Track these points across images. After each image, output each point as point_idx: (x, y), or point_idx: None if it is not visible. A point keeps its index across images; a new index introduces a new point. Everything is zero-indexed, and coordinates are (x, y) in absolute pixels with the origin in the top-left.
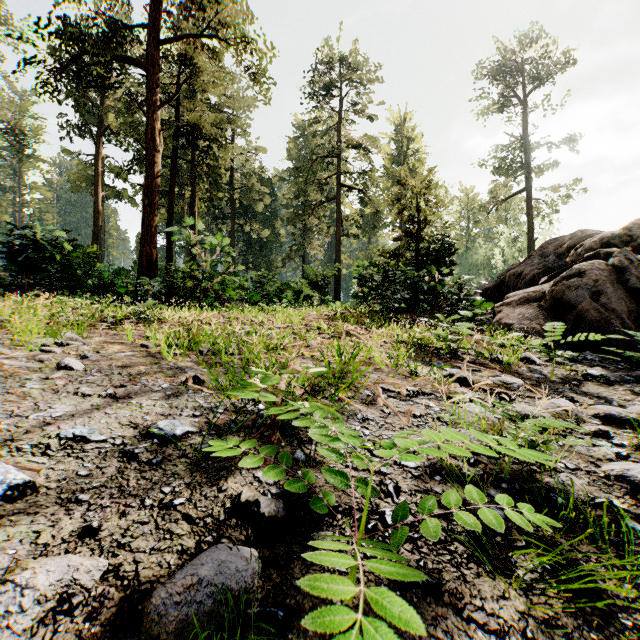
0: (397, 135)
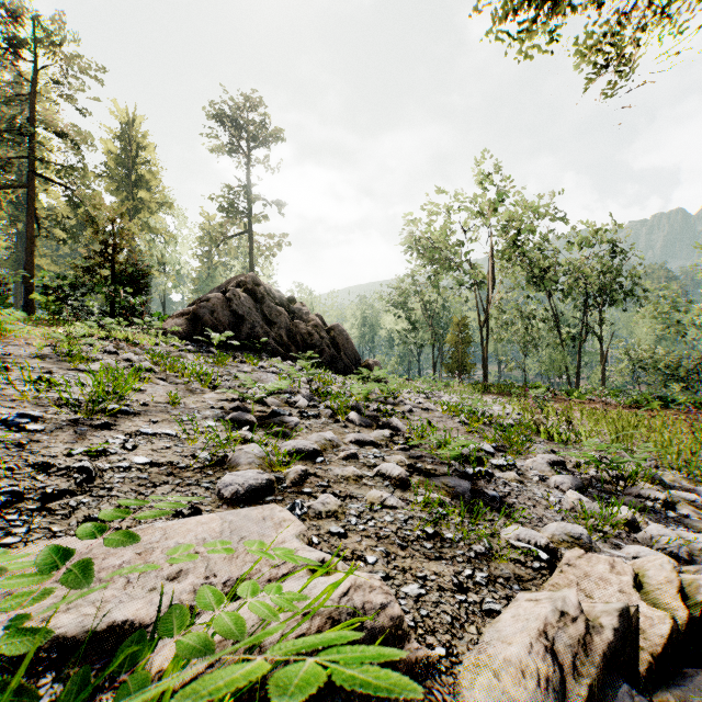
0: (124, 135)
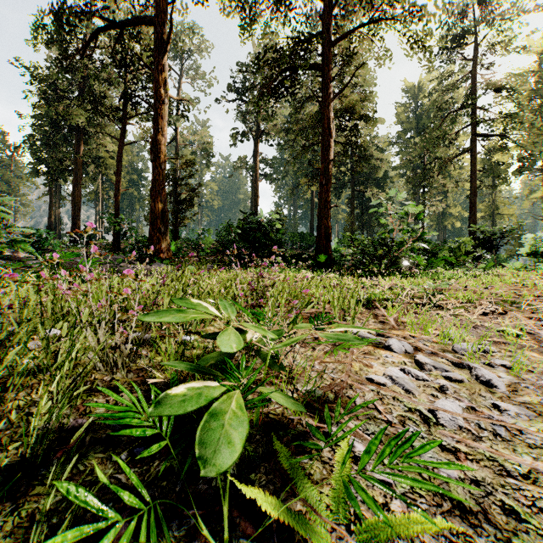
0: (539, 65)
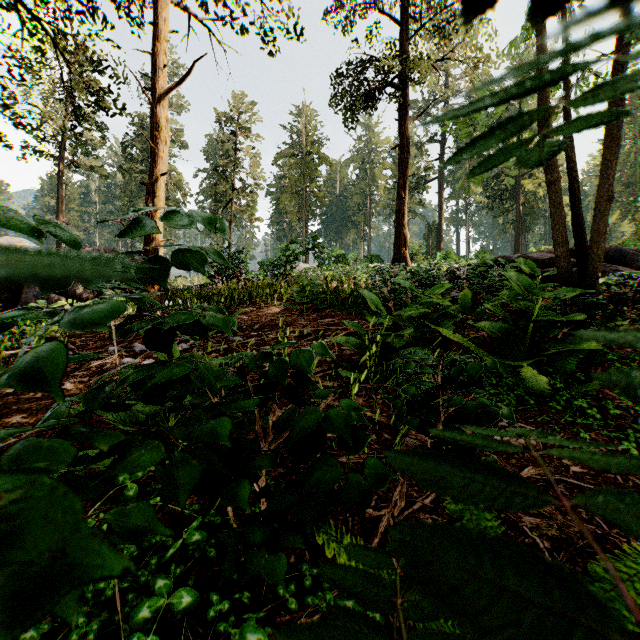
0: None
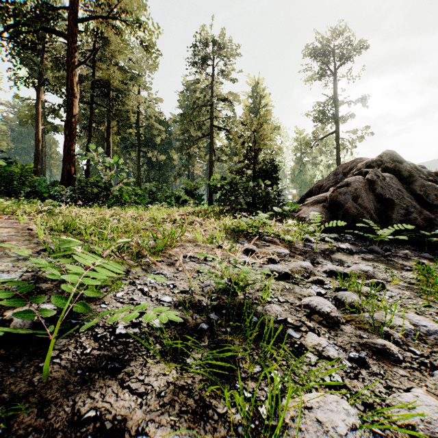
0: (253, 93)
